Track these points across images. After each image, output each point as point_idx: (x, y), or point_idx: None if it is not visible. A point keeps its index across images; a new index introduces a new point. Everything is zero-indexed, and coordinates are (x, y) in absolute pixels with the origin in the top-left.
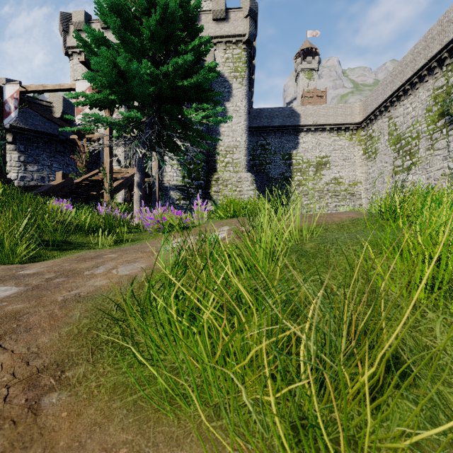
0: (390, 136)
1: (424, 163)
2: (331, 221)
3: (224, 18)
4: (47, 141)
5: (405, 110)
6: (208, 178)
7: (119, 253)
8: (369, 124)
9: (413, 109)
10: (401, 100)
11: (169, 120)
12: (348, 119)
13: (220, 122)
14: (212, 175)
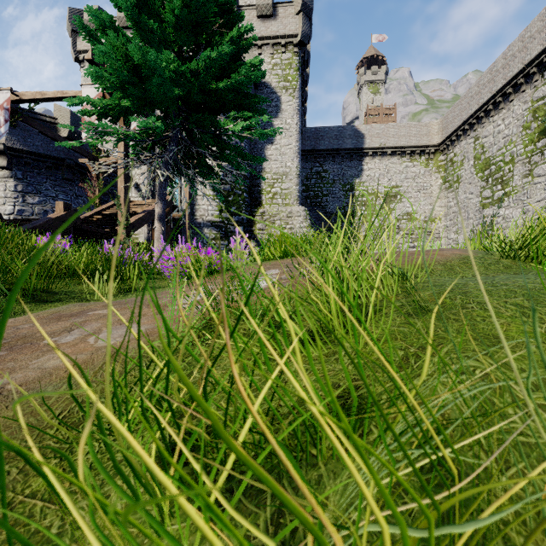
0: (476, 161)
1: (520, 194)
2: (432, 260)
3: (271, 14)
4: (50, 166)
5: (495, 127)
6: (251, 212)
7: (115, 307)
8: (450, 146)
9: (505, 126)
10: (491, 116)
11: (200, 134)
12: (424, 141)
13: (266, 137)
14: (256, 209)
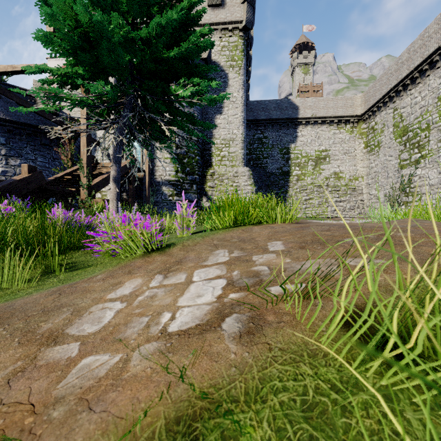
0: (395, 128)
1: (435, 156)
2: None
3: (220, 3)
4: (30, 133)
5: (412, 99)
6: (203, 172)
7: None
8: (372, 116)
9: (422, 98)
10: (408, 90)
11: (153, 101)
12: (349, 112)
13: (215, 104)
14: (207, 170)
